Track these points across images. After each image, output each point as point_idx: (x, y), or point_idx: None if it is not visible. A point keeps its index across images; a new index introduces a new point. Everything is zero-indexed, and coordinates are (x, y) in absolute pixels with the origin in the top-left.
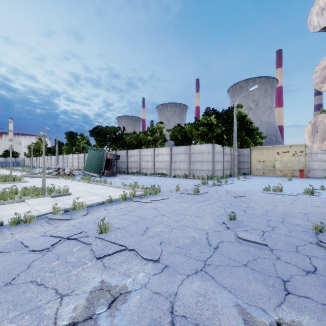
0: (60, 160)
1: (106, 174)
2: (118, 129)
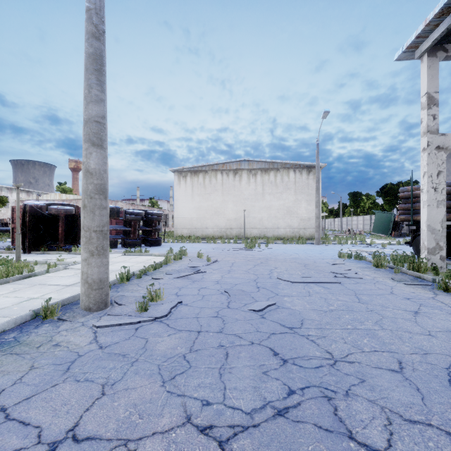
0: (344, 222)
1: (393, 235)
2: (414, 184)
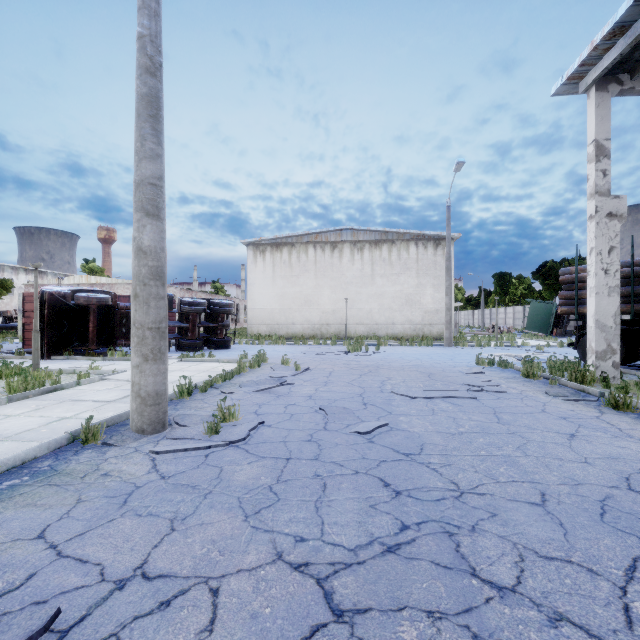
0: (486, 315)
1: (555, 334)
2: (584, 262)
